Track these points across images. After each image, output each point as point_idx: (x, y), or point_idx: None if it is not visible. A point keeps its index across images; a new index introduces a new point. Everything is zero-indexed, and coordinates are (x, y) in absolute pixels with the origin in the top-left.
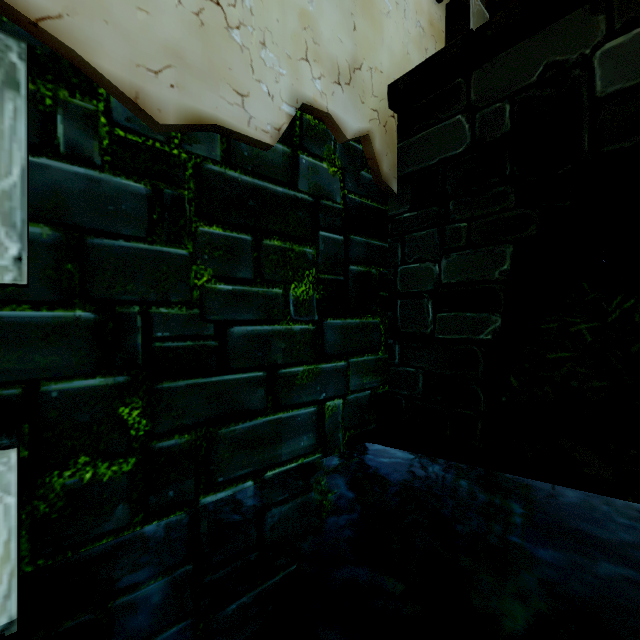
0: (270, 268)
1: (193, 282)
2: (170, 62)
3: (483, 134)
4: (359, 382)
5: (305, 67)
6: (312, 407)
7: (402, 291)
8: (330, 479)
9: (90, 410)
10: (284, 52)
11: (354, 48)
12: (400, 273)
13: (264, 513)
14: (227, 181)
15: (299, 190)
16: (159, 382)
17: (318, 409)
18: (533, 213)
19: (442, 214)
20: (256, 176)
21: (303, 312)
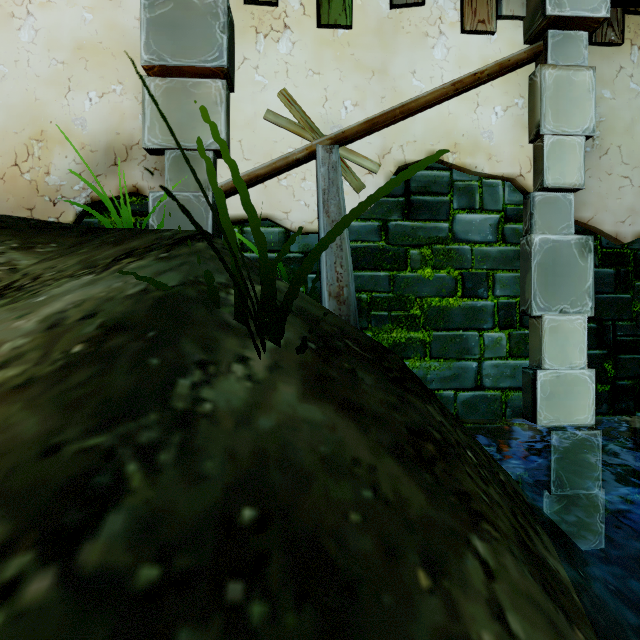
0: None
1: (632, 309)
2: (628, 214)
3: None
4: None
5: None
6: None
7: None
8: None
9: (594, 363)
10: None
11: None
12: None
13: None
14: None
15: None
16: (618, 355)
17: None
18: None
19: None
20: None
21: None
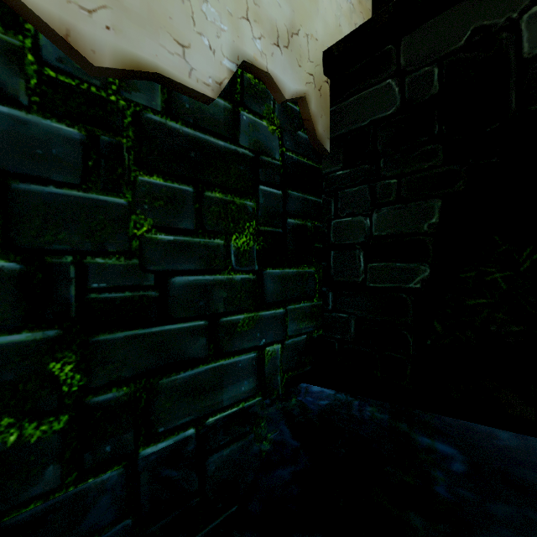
0: (212, 219)
1: (132, 232)
2: (105, 2)
3: (412, 96)
4: (296, 327)
5: (246, 26)
6: (252, 353)
7: (335, 243)
8: (269, 420)
9: (15, 367)
10: (225, 9)
11: (292, 14)
12: (333, 226)
13: (206, 459)
14: (168, 132)
15: (240, 145)
16: (95, 335)
17: (258, 354)
18: (461, 169)
19: (373, 171)
20: (198, 129)
21: (244, 262)
